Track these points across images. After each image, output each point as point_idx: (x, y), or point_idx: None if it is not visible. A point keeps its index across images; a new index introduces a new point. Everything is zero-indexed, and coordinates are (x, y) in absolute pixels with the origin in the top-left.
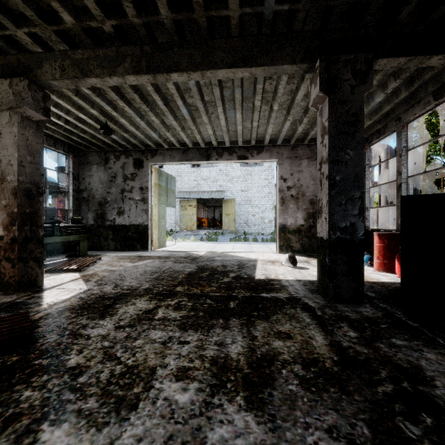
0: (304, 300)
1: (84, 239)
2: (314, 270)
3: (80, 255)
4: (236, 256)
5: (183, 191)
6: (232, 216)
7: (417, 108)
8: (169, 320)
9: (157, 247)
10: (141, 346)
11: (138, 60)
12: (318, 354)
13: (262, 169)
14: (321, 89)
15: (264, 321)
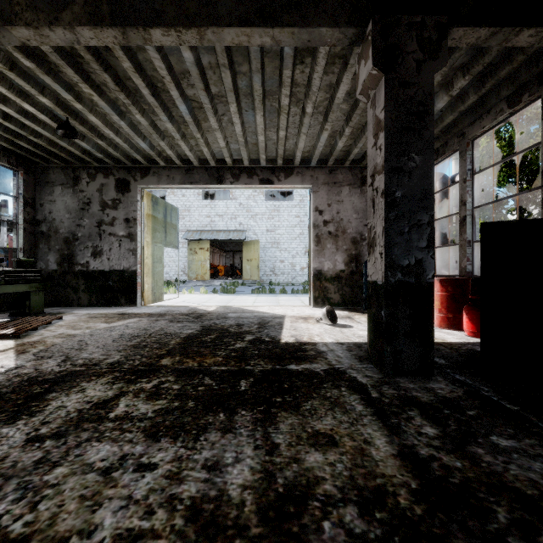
0: (350, 374)
1: (38, 290)
2: (360, 329)
3: (31, 313)
4: (258, 311)
5: (193, 230)
6: (255, 262)
7: (486, 120)
8: (132, 419)
9: (150, 302)
10: (58, 482)
11: (96, 2)
12: (384, 477)
13: (292, 204)
14: (375, 63)
15: (292, 413)
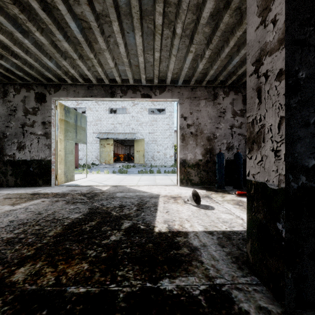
0: (239, 303)
1: None
2: (221, 211)
3: None
4: (139, 190)
5: (103, 132)
6: (142, 152)
7: None
8: None
9: (63, 182)
10: None
11: None
12: None
13: (165, 116)
14: None
15: None
